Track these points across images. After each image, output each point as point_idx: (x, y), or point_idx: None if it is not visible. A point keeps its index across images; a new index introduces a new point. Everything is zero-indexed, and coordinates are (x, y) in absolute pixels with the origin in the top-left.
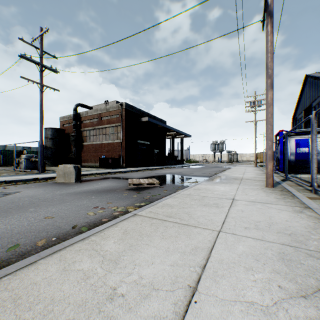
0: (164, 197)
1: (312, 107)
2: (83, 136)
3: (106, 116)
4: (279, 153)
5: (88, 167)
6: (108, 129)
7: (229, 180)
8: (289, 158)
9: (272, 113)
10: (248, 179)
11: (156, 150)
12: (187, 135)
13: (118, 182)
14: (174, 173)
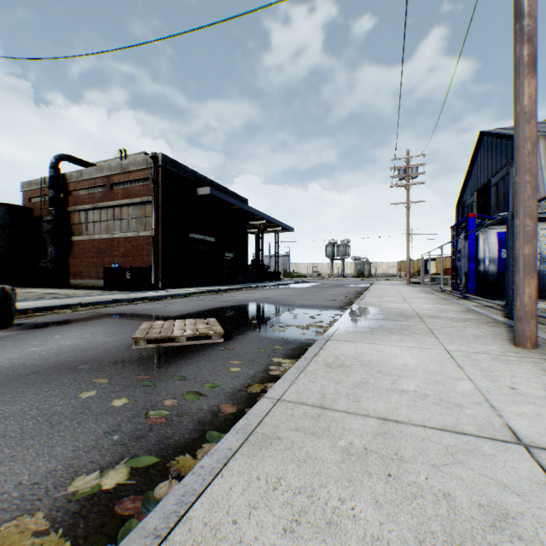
0: (228, 403)
1: (492, 184)
2: (74, 222)
3: (122, 182)
4: (469, 259)
5: (84, 287)
6: (127, 208)
7: (396, 322)
8: (486, 269)
9: (535, 141)
10: (435, 317)
11: (229, 254)
12: (286, 228)
13: (117, 329)
14: (263, 299)
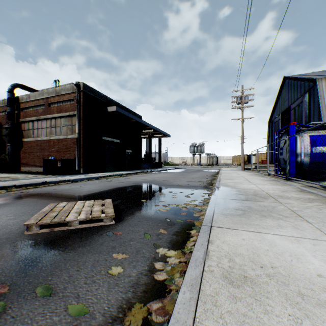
0: None
1: (291, 109)
2: (24, 129)
3: (56, 102)
4: (290, 153)
5: (31, 172)
6: (59, 119)
7: (258, 202)
8: (302, 160)
9: None
10: (285, 197)
11: (129, 151)
12: (166, 135)
13: (27, 210)
14: (151, 181)
